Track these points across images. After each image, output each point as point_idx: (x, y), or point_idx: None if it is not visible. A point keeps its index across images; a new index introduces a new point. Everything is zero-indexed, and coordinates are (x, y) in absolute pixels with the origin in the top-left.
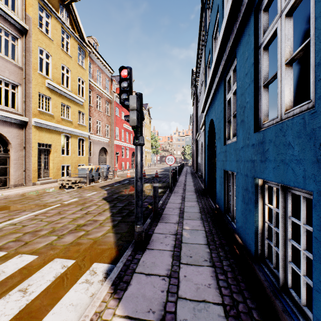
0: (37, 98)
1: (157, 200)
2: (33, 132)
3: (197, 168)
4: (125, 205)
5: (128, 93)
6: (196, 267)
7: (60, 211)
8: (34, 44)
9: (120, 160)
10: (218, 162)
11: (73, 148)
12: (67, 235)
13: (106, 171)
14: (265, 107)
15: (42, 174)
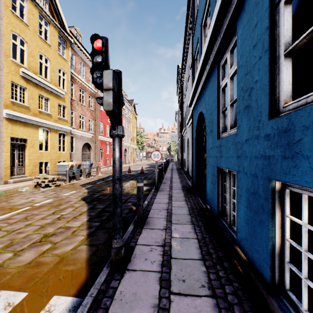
0: (9, 88)
1: (142, 203)
2: (5, 125)
3: (183, 164)
4: (106, 207)
5: (102, 70)
6: (191, 298)
7: (27, 216)
8: (6, 28)
9: (104, 156)
10: (209, 158)
11: (53, 143)
12: (27, 250)
13: (89, 167)
14: (286, 83)
15: (16, 172)
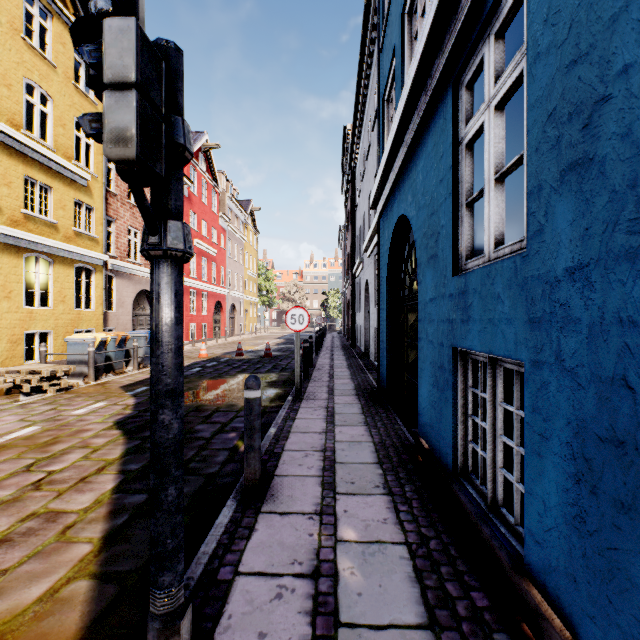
0: None
1: (257, 442)
2: None
3: (356, 336)
4: None
5: None
6: None
7: None
8: None
9: (186, 320)
10: (427, 324)
11: (62, 289)
12: None
13: (146, 345)
14: None
15: None
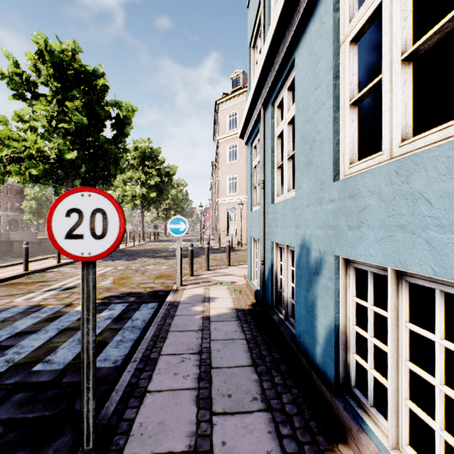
0: None
1: None
2: None
3: None
4: None
5: None
6: None
7: None
8: None
9: None
10: None
11: None
12: None
13: None
14: None
15: None
